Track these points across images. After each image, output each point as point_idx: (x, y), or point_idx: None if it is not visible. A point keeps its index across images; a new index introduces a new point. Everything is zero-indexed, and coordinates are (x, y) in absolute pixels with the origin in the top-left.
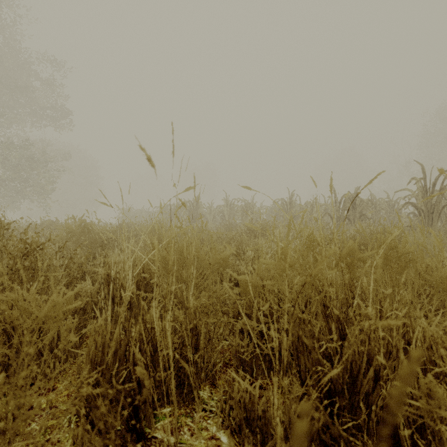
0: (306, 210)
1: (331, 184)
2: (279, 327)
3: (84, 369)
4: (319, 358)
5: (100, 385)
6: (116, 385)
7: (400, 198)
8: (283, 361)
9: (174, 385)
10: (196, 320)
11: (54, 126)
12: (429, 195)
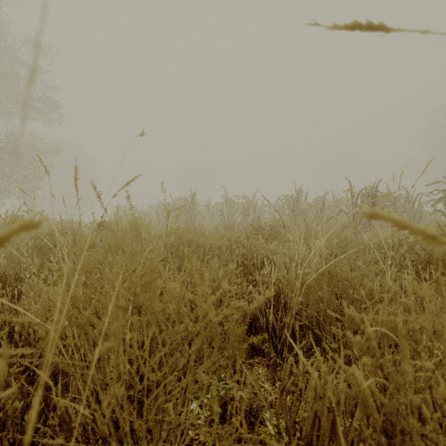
0: None
1: None
2: None
3: None
4: None
5: None
6: None
7: (422, 193)
8: None
9: None
10: None
11: (42, 119)
12: None
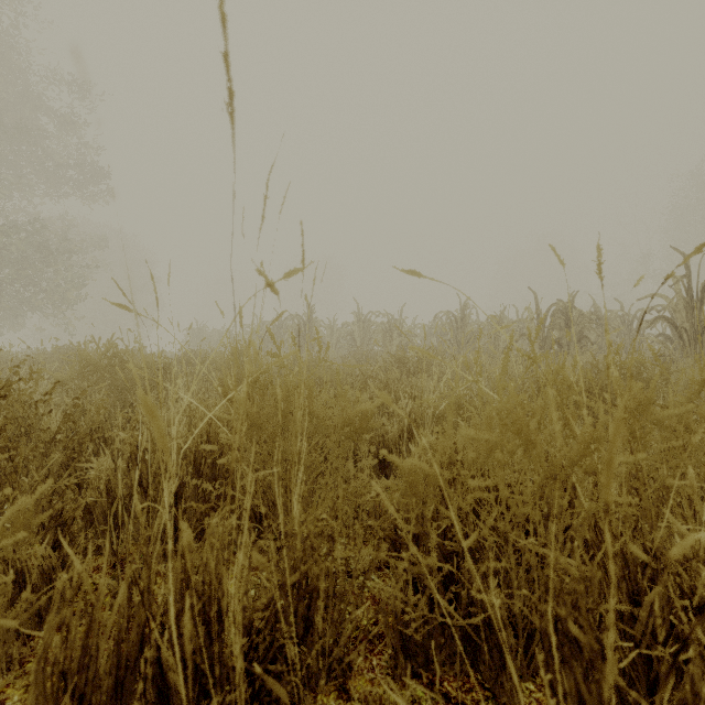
0: (544, 316)
1: (599, 260)
2: (485, 568)
3: (31, 701)
4: (617, 681)
5: None
6: None
7: (642, 310)
8: (494, 642)
9: None
10: (307, 567)
11: (81, 195)
12: (697, 305)
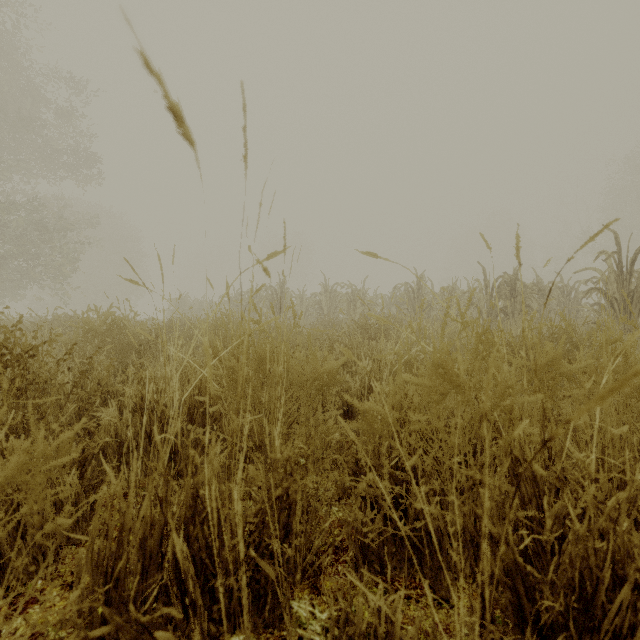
0: (474, 290)
1: (517, 246)
2: (427, 490)
3: (83, 578)
4: (518, 560)
5: (115, 603)
6: (137, 617)
7: (579, 281)
8: (435, 549)
9: (247, 615)
10: (287, 483)
11: (75, 178)
12: (626, 278)
